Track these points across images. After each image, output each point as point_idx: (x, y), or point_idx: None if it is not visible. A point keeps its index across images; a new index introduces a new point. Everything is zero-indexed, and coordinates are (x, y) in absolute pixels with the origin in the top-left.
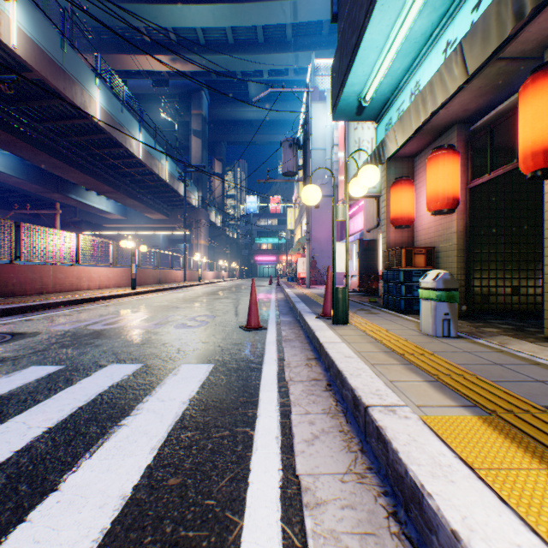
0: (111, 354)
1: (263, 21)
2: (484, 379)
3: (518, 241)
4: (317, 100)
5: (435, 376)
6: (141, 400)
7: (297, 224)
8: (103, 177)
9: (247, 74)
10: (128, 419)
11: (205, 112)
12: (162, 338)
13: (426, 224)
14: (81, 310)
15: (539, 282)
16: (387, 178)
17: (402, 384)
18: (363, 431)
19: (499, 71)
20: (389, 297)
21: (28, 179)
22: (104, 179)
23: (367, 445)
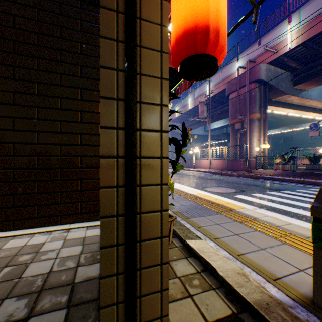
0: None
1: None
2: (237, 219)
3: None
4: None
5: (256, 220)
6: None
7: None
8: None
9: None
10: None
11: None
12: None
13: None
14: None
15: None
16: None
17: (262, 215)
18: None
19: None
20: None
21: None
22: None
23: None
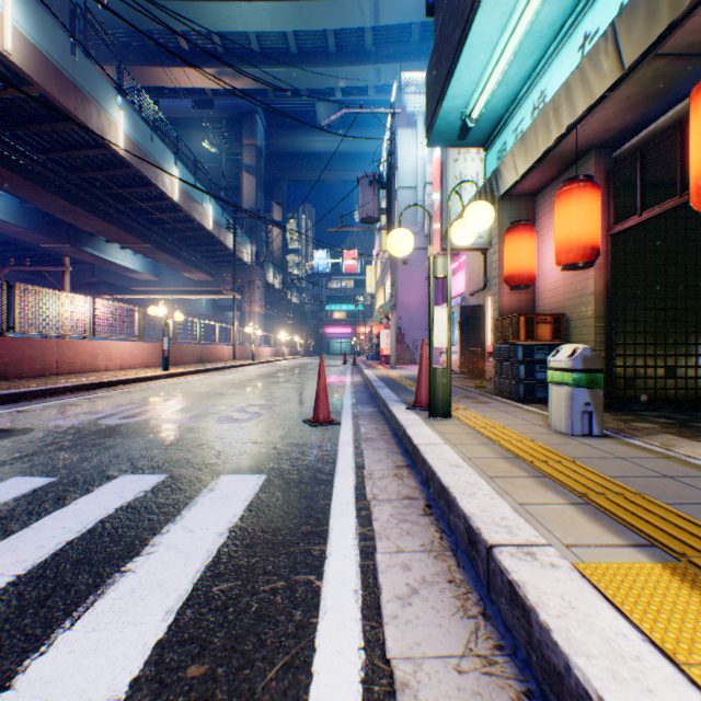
0: (126, 460)
1: (335, 24)
2: (655, 501)
3: (674, 307)
4: (405, 125)
5: (583, 495)
6: (160, 530)
7: (379, 286)
8: (127, 225)
9: (314, 92)
10: (137, 562)
11: (260, 142)
12: (197, 437)
13: (552, 284)
14: (94, 398)
15: (700, 360)
16: (499, 223)
17: (537, 508)
18: (485, 583)
19: (656, 73)
20: (502, 381)
21: (30, 227)
22: (129, 227)
23: (492, 606)
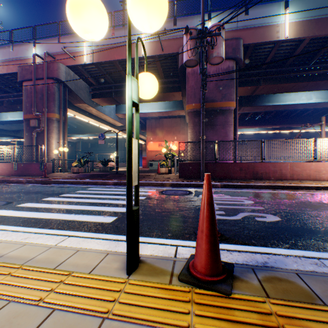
0: (145, 206)
1: None
2: None
3: None
4: None
5: None
6: (85, 214)
7: None
8: None
9: None
10: (73, 214)
11: None
12: (173, 210)
13: None
14: (257, 192)
15: None
16: None
17: None
18: None
19: None
20: None
21: None
22: None
23: None
